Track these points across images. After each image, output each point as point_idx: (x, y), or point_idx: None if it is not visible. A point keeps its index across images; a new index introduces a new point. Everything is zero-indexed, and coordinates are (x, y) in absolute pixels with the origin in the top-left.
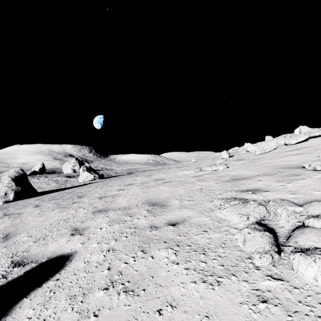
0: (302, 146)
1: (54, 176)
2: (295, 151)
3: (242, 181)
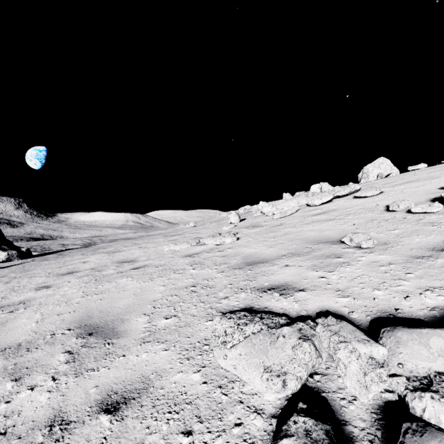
0: (328, 209)
1: None
2: (322, 215)
3: (260, 267)
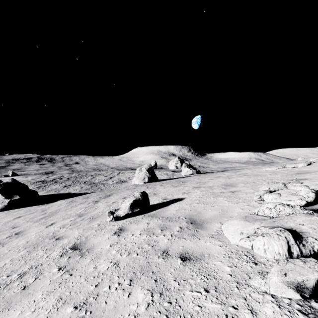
0: None
1: (164, 171)
2: None
3: (301, 174)
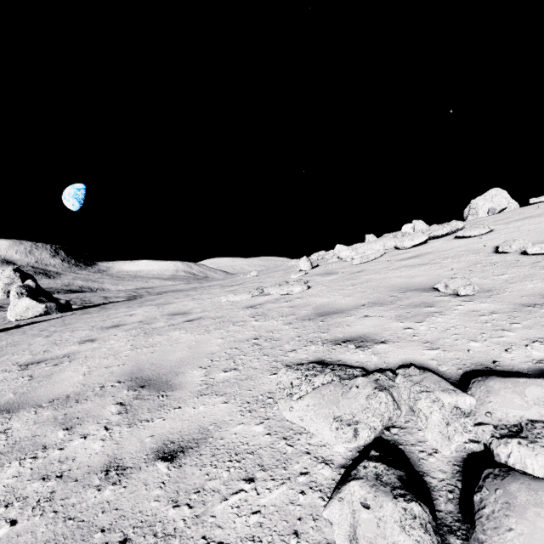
0: (421, 252)
1: None
2: (413, 259)
3: (334, 318)
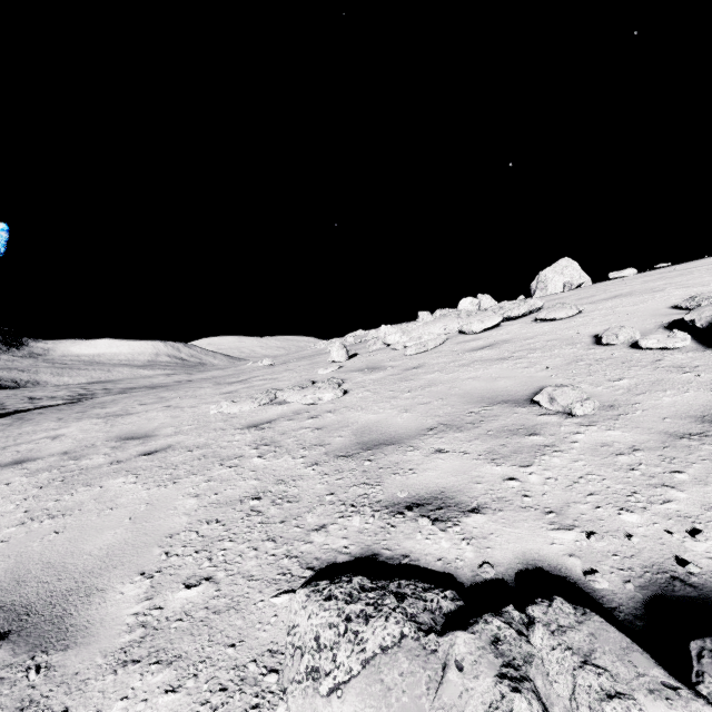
0: (496, 339)
1: None
2: (488, 350)
3: (388, 453)
